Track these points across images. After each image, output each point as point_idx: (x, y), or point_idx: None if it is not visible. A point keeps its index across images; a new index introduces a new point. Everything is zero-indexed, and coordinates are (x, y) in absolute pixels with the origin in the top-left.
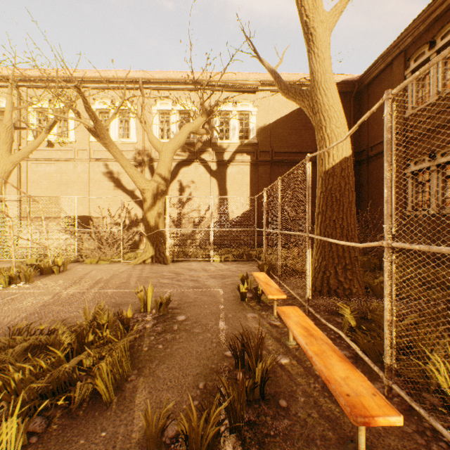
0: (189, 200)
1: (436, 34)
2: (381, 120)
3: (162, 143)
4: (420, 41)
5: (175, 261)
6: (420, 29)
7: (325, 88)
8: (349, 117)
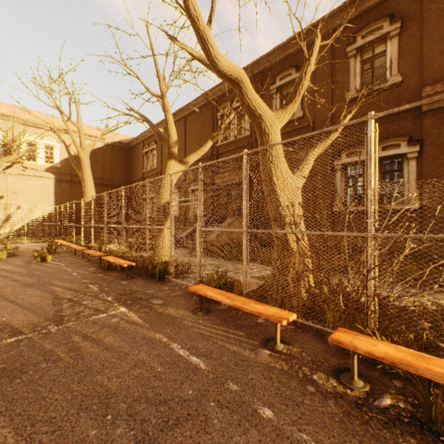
0: None
1: (150, 143)
2: (137, 169)
3: None
4: (148, 141)
5: None
6: (146, 137)
7: (87, 173)
8: (124, 161)
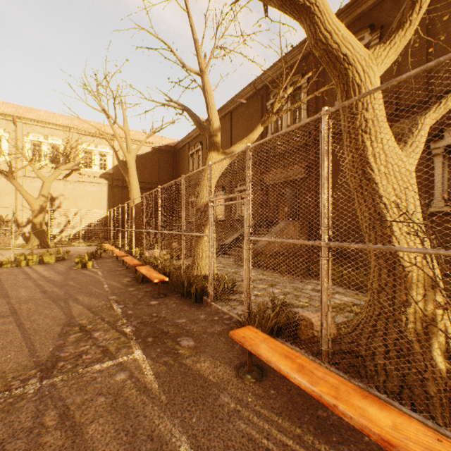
0: (59, 208)
1: (195, 144)
2: (183, 172)
3: (46, 177)
4: (193, 142)
5: (55, 247)
6: (192, 138)
7: (133, 177)
8: (170, 164)
